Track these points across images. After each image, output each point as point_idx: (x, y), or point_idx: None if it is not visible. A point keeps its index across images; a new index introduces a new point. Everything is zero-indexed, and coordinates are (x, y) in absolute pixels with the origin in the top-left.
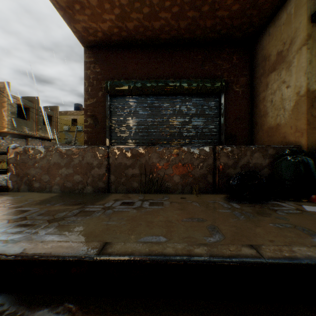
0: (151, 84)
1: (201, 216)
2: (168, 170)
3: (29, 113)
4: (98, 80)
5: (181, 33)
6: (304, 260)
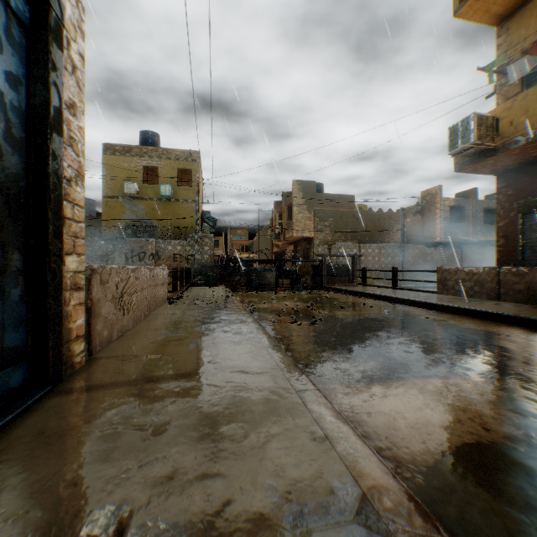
0: None
1: (526, 311)
2: None
3: (462, 213)
4: (508, 202)
5: None
6: (524, 316)
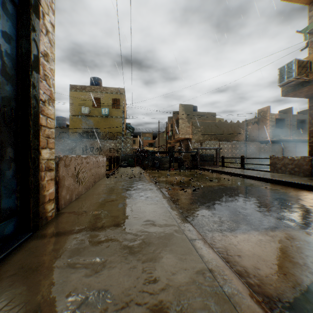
0: None
1: None
2: None
3: (283, 123)
4: None
5: None
6: None
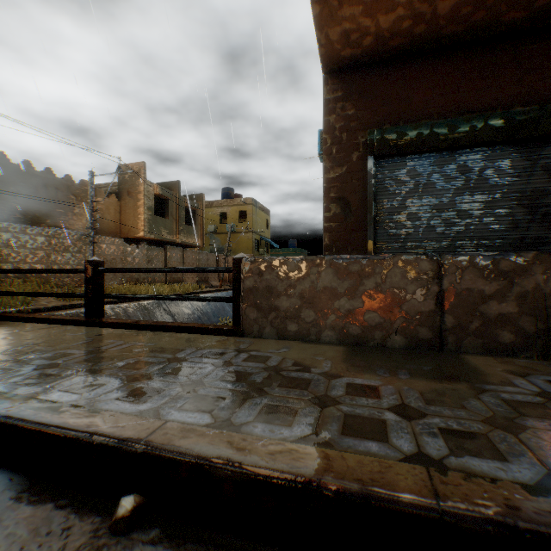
0: (471, 123)
1: None
2: None
3: (167, 207)
4: (351, 131)
5: None
6: None
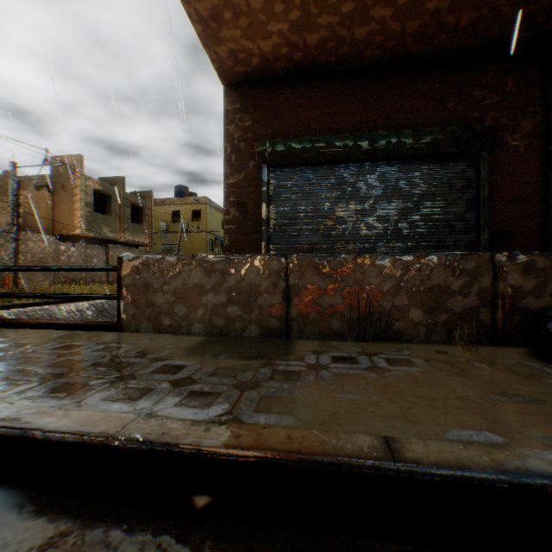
0: (344, 142)
1: (519, 390)
2: (398, 298)
3: (110, 203)
4: (248, 141)
5: (405, 45)
6: None
